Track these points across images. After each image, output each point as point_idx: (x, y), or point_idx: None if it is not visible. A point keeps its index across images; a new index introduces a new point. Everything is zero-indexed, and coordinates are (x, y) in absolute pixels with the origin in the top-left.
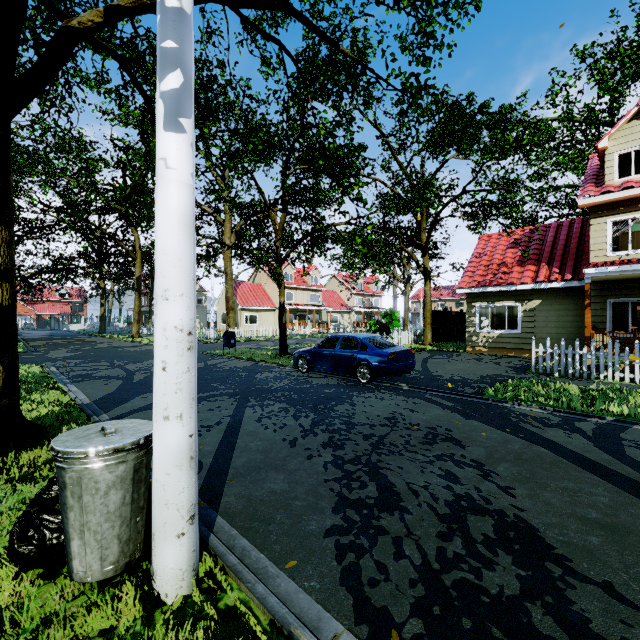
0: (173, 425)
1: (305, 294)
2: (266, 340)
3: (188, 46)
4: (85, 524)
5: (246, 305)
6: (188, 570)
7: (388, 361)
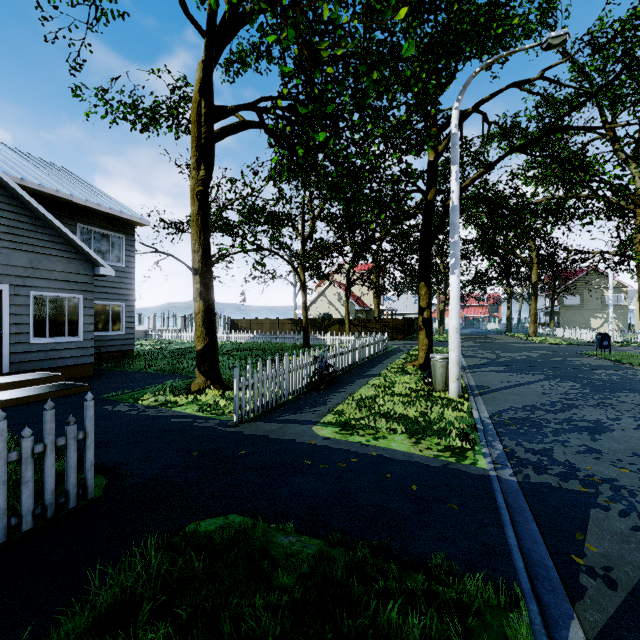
0: (452, 352)
1: None
2: None
3: (456, 249)
4: (435, 374)
5: None
6: (456, 392)
7: None
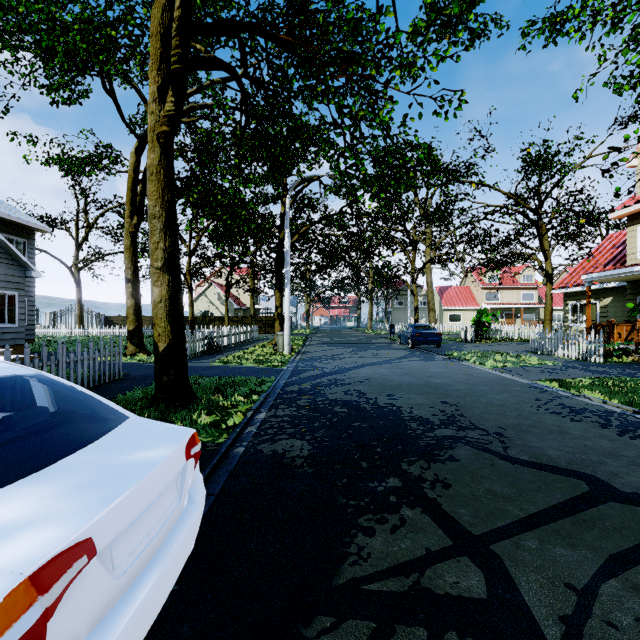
0: (286, 330)
1: (514, 293)
2: (450, 334)
3: (288, 275)
4: (278, 343)
5: (448, 306)
6: (288, 352)
7: (415, 337)
